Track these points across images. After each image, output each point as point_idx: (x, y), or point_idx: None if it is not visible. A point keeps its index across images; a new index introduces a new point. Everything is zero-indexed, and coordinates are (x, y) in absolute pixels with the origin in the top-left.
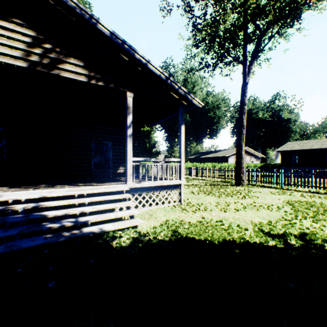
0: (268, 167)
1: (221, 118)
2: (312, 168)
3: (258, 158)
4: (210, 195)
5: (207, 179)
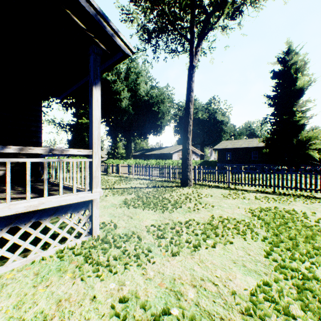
0: (207, 164)
1: (165, 114)
2: (241, 165)
3: (198, 155)
4: (150, 208)
5: (150, 178)
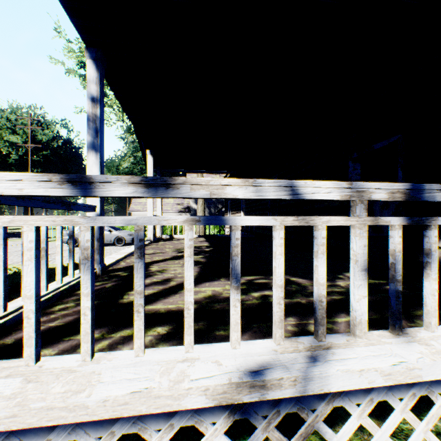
0: None
1: None
2: None
3: None
4: None
5: None
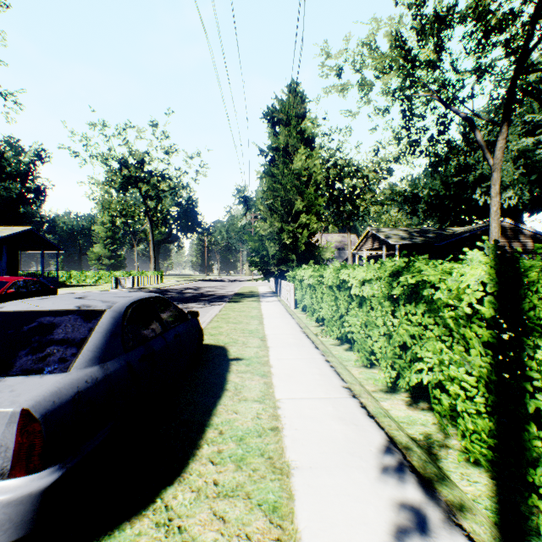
0: None
1: None
2: None
3: None
4: None
5: None
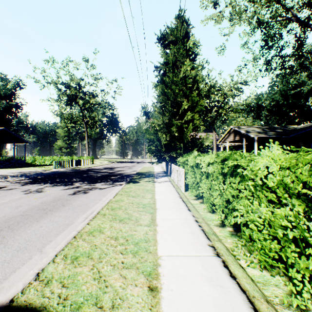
0: None
1: None
2: None
3: None
4: None
5: None
